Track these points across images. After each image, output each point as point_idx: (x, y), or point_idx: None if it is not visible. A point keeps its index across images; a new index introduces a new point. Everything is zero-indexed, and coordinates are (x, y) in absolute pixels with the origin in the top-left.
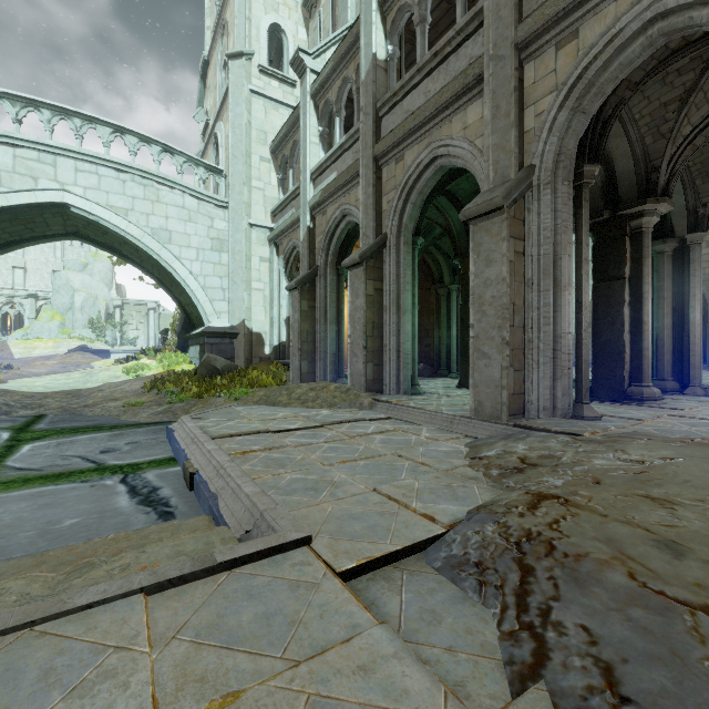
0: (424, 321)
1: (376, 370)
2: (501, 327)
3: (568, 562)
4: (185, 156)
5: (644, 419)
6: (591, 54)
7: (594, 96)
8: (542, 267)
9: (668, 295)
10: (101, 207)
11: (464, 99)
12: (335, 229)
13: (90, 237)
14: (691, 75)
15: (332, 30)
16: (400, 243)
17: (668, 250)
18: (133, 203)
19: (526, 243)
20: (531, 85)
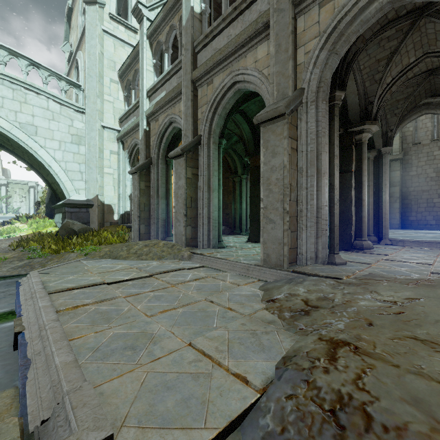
0: (225, 198)
1: (193, 231)
2: (283, 200)
3: (392, 439)
4: (49, 71)
5: (371, 263)
6: (343, 12)
7: (343, 43)
8: (309, 159)
9: (371, 184)
10: None
11: (255, 40)
12: (164, 132)
13: None
14: (395, 42)
15: None
16: (210, 142)
17: (371, 157)
18: (2, 101)
19: (298, 142)
20: (301, 32)
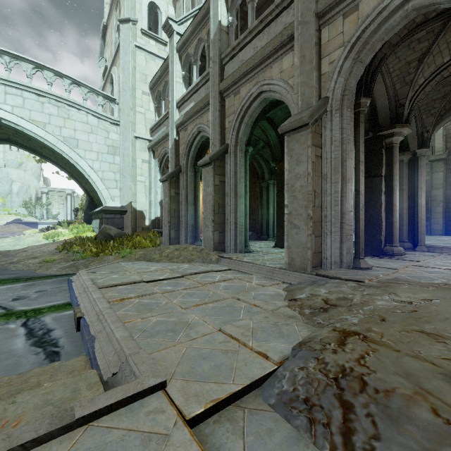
0: (252, 204)
1: (220, 236)
2: (307, 207)
3: (380, 398)
4: (88, 88)
5: (399, 268)
6: (367, 21)
7: (368, 51)
8: (333, 166)
9: (405, 188)
10: (25, 120)
11: (281, 51)
12: (193, 141)
13: (18, 142)
14: (426, 43)
15: (192, 8)
16: (237, 150)
17: (405, 160)
18: (49, 118)
19: (323, 150)
20: (326, 43)
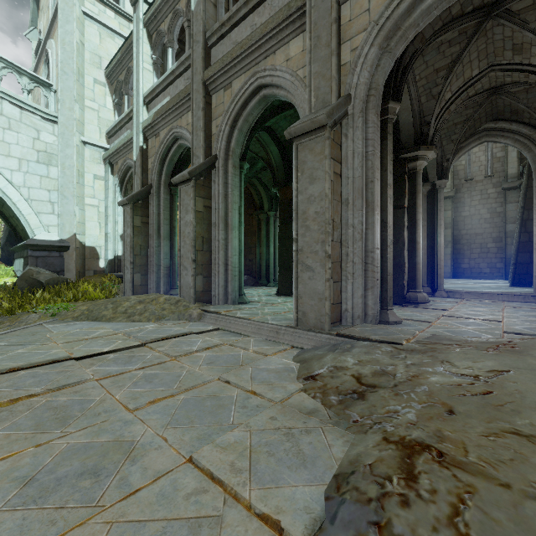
0: (248, 241)
1: (205, 282)
2: (324, 241)
3: None
4: (4, 61)
5: (432, 321)
6: None
7: (400, 39)
8: (356, 188)
9: (425, 224)
10: None
11: (287, 32)
12: (167, 152)
13: None
14: (457, 48)
15: None
16: (228, 165)
17: (425, 191)
18: None
19: (343, 165)
20: (347, 23)
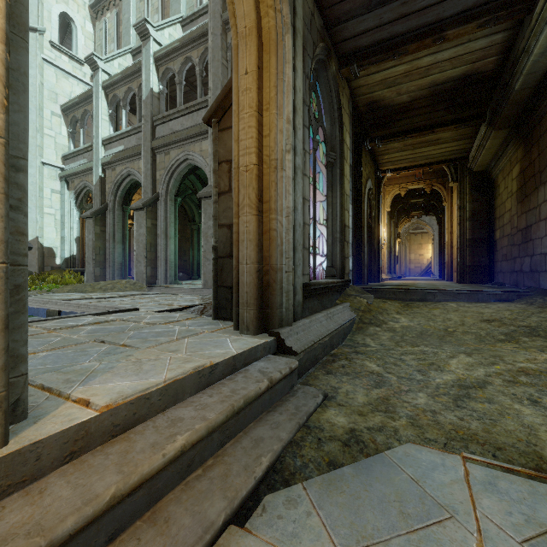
0: (183, 245)
1: (152, 271)
2: None
3: None
4: None
5: None
6: None
7: None
8: None
9: None
10: None
11: (201, 137)
12: (122, 182)
13: None
14: None
15: (117, 39)
16: (167, 199)
17: None
18: None
19: None
20: None
